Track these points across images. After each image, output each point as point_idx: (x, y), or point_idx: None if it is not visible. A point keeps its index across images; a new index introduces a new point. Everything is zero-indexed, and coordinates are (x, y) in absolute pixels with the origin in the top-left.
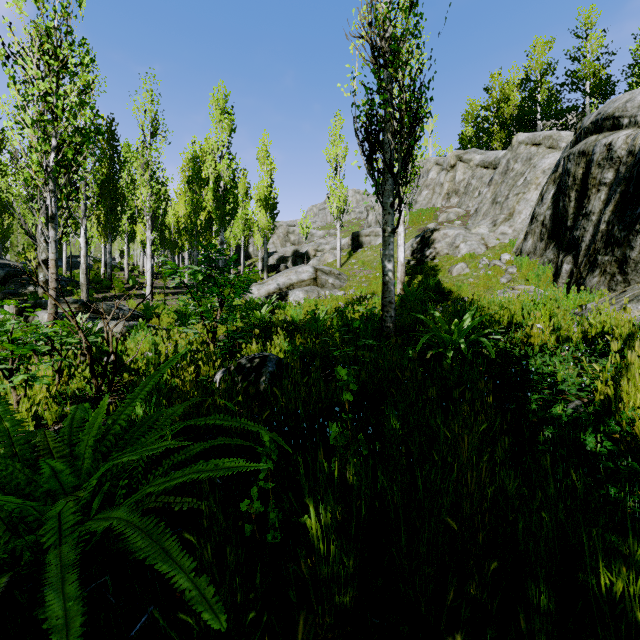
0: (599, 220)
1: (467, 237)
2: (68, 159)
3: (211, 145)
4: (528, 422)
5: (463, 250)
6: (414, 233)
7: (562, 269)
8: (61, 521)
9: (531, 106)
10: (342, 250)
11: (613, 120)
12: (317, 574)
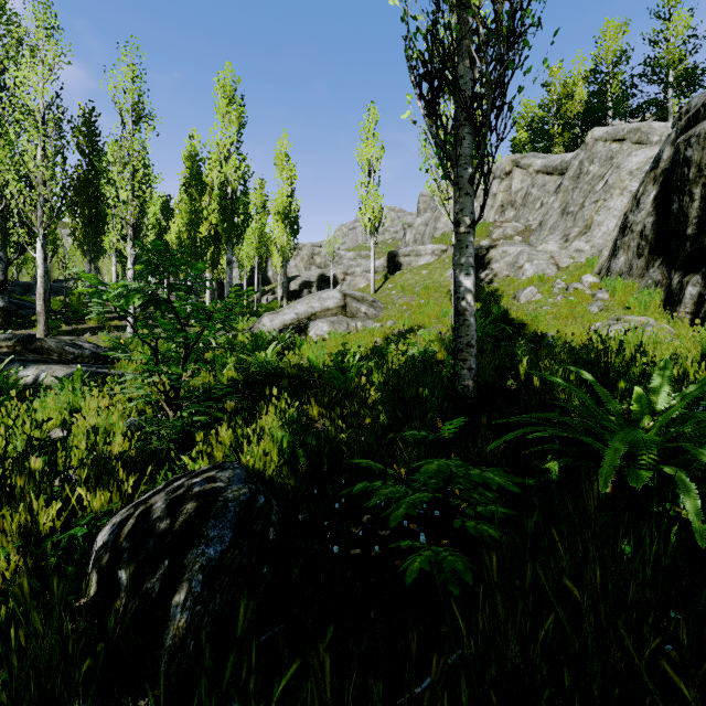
0: None
1: (533, 255)
2: None
3: (216, 142)
4: None
5: (529, 271)
6: None
7: (685, 293)
8: None
9: (601, 101)
10: (376, 273)
11: None
12: None
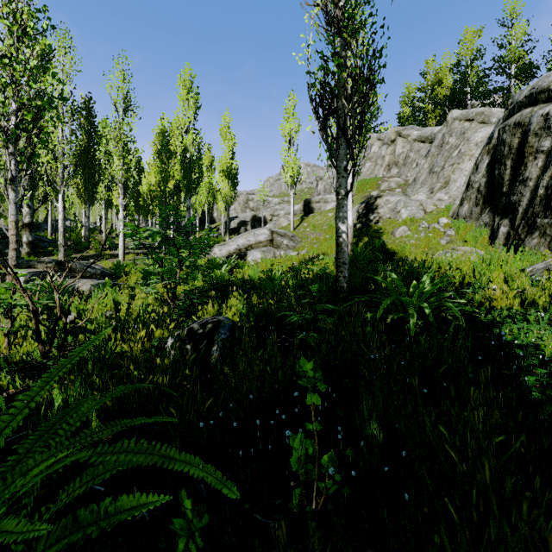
0: (537, 185)
1: (407, 203)
2: (28, 122)
3: (178, 121)
4: (549, 427)
5: (404, 215)
6: (359, 200)
7: (499, 231)
8: None
9: (462, 88)
10: (295, 215)
11: (548, 93)
12: None
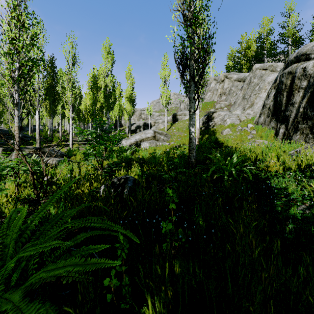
0: (299, 106)
1: (230, 116)
2: (25, 73)
3: (102, 70)
4: (279, 220)
5: (228, 122)
6: (203, 114)
7: (279, 131)
8: None
9: (261, 51)
10: (168, 122)
11: (306, 55)
12: None
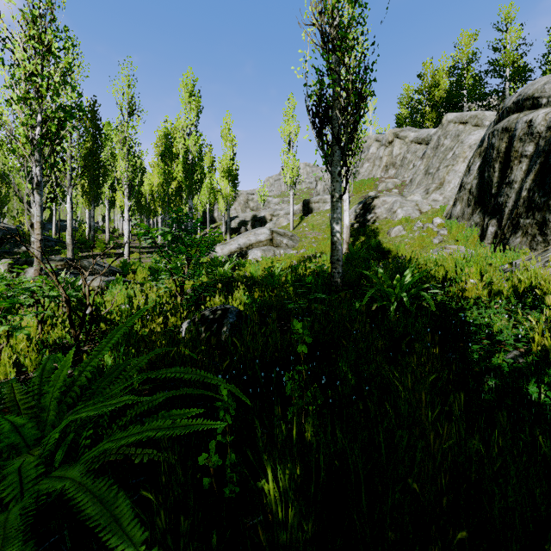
0: (521, 188)
1: (403, 203)
2: (52, 132)
3: (181, 124)
4: (473, 372)
5: (400, 215)
6: (357, 200)
7: (487, 231)
8: (22, 475)
9: (458, 90)
10: (294, 215)
11: (533, 100)
12: (275, 540)
